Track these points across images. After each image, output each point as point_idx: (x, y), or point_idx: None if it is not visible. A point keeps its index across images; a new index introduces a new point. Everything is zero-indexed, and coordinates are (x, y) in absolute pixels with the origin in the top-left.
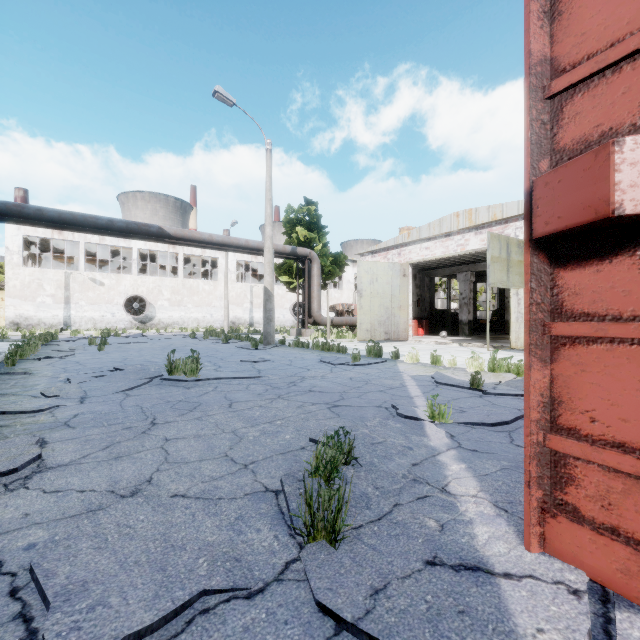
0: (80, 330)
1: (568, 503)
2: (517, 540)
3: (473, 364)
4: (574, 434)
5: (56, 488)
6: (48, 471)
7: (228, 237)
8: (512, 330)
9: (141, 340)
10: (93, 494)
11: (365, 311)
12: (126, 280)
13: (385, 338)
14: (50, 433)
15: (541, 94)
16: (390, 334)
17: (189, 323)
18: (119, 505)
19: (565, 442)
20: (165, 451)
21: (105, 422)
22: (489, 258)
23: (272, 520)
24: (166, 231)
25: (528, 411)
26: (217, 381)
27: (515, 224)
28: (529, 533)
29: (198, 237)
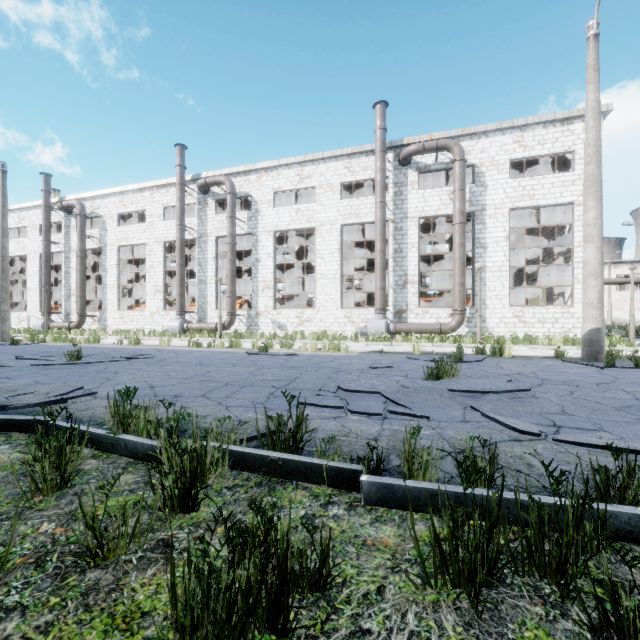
0: None
1: None
2: None
3: None
4: None
5: None
6: None
7: (625, 279)
8: None
9: None
10: None
11: None
12: None
13: None
14: None
15: None
16: None
17: None
18: None
19: None
20: None
21: None
22: None
23: None
24: None
25: None
26: None
27: None
28: None
29: (608, 281)
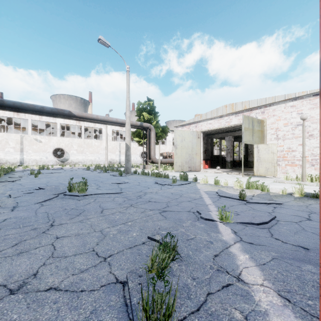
0: (28, 166)
1: None
2: None
3: (237, 184)
4: None
5: None
6: None
7: (106, 117)
8: (255, 166)
9: (60, 171)
10: None
11: (178, 156)
12: (53, 139)
13: (189, 170)
14: None
15: None
16: (191, 168)
17: (87, 162)
18: (1, 304)
19: None
20: (53, 247)
21: (21, 224)
22: (243, 128)
23: (118, 313)
24: (73, 113)
25: None
26: (97, 195)
27: (256, 111)
28: None
29: (90, 117)
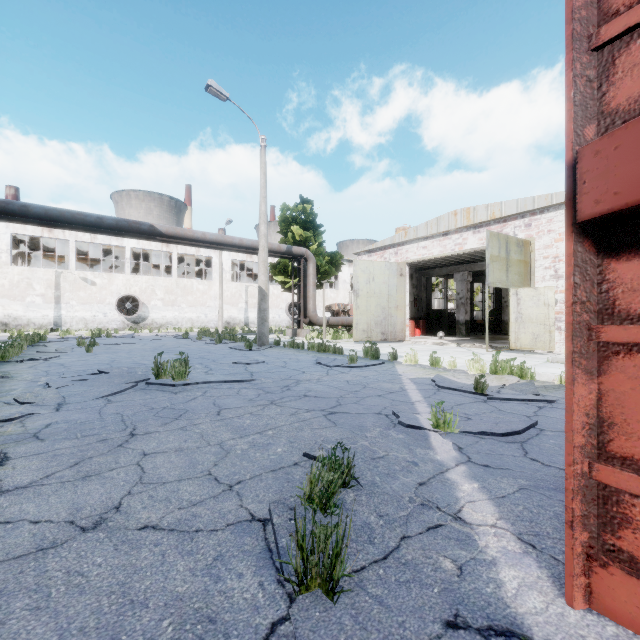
0: (71, 330)
1: (622, 550)
2: (554, 590)
3: (474, 366)
4: (631, 465)
5: (6, 518)
6: (2, 495)
7: (222, 235)
8: (511, 330)
9: (132, 341)
10: (48, 526)
11: (361, 311)
12: (118, 279)
13: (382, 338)
14: (15, 447)
15: (586, 44)
16: (387, 334)
17: (183, 323)
18: (74, 543)
19: (619, 475)
20: (141, 469)
21: (79, 433)
22: (488, 257)
23: (257, 560)
24: (158, 229)
25: (571, 435)
26: (207, 385)
27: (514, 223)
28: (572, 585)
29: (191, 235)
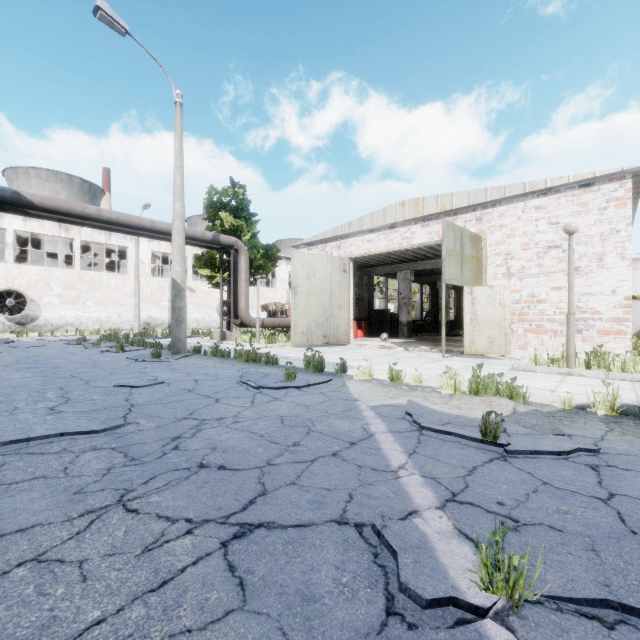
0: None
1: None
2: None
3: (449, 383)
4: None
5: None
6: None
7: (125, 214)
8: (466, 333)
9: None
10: None
11: (301, 311)
12: None
13: (323, 342)
14: None
15: None
16: (329, 337)
17: (88, 324)
18: None
19: None
20: None
21: None
22: (445, 250)
23: None
24: (26, 198)
25: None
26: (19, 445)
27: (465, 216)
28: None
29: (79, 211)
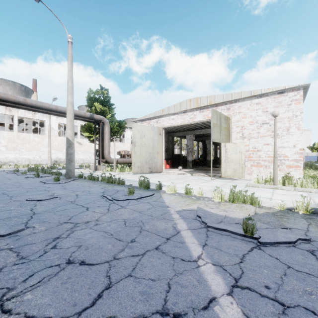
0: None
1: None
2: None
3: (218, 196)
4: None
5: None
6: None
7: (40, 102)
8: (222, 167)
9: None
10: None
11: (137, 155)
12: None
13: (149, 171)
14: None
15: None
16: (152, 169)
17: (22, 161)
18: None
19: None
20: None
21: None
22: (212, 124)
23: None
24: None
25: None
26: None
27: (221, 107)
28: None
29: (13, 99)
